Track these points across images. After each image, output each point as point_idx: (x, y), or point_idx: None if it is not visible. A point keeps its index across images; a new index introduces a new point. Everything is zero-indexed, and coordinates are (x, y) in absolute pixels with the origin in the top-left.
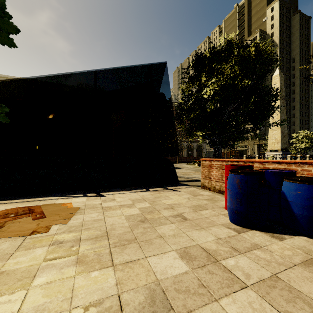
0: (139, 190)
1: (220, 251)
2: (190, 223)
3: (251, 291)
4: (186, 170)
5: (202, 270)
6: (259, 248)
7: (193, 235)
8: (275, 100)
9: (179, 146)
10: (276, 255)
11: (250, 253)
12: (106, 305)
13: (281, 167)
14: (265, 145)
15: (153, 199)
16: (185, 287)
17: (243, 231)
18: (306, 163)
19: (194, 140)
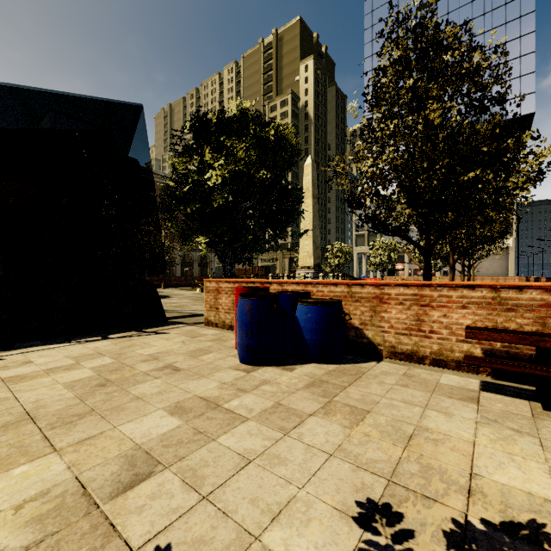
0: (87, 339)
1: (224, 396)
2: (185, 374)
3: (251, 422)
4: (180, 300)
5: (200, 419)
6: (268, 383)
7: (190, 386)
8: (299, 203)
9: (167, 258)
10: (283, 385)
11: (258, 390)
12: (57, 493)
13: (300, 289)
14: (297, 260)
15: (120, 350)
16: (176, 440)
17: (254, 369)
18: (321, 283)
19: (196, 247)
